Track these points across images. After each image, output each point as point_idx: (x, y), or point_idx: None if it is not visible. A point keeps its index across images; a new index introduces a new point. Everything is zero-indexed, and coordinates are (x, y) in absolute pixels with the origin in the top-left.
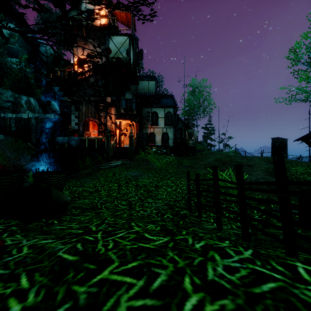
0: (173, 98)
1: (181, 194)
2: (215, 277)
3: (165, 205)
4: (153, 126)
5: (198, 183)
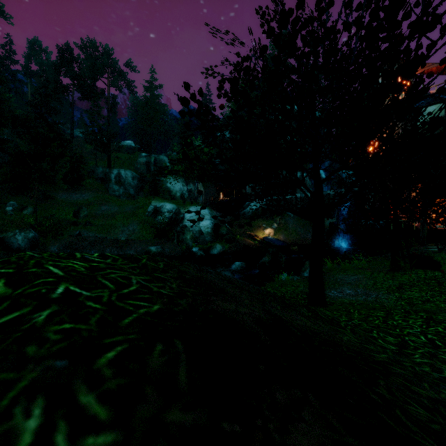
0: None
1: None
2: None
3: None
4: None
5: None
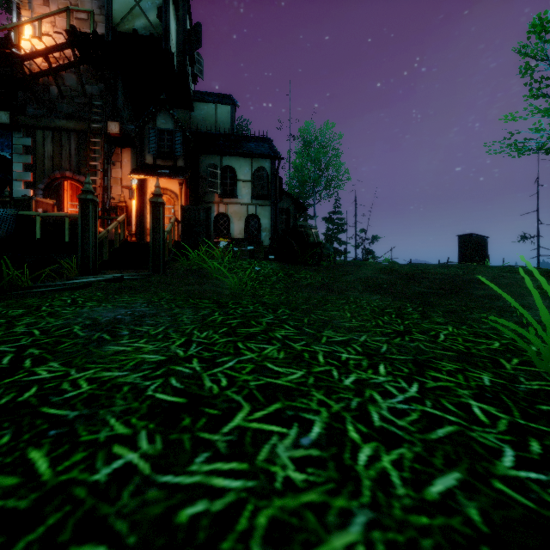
0: (270, 143)
1: None
2: None
3: None
4: (225, 200)
5: None
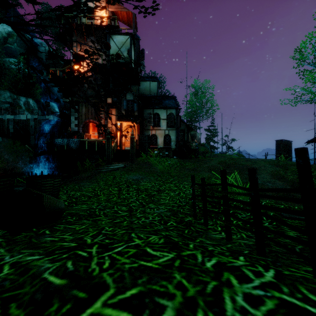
0: (175, 100)
1: (185, 198)
2: (235, 313)
3: (168, 211)
4: (155, 128)
5: (204, 188)
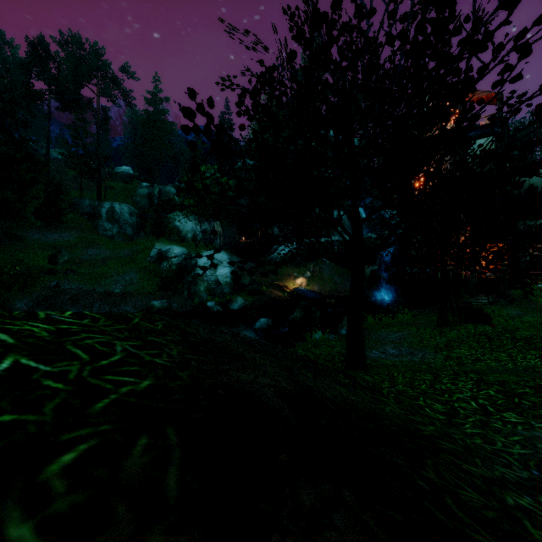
0: None
1: None
2: None
3: None
4: (538, 245)
5: None
